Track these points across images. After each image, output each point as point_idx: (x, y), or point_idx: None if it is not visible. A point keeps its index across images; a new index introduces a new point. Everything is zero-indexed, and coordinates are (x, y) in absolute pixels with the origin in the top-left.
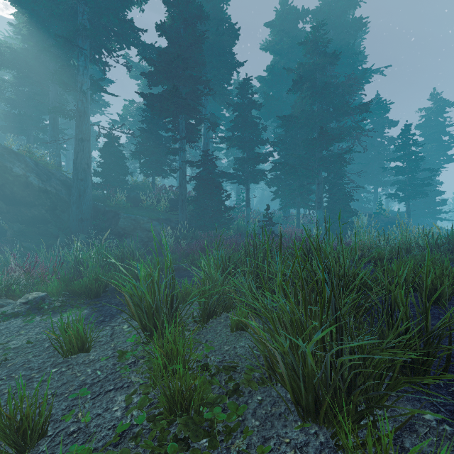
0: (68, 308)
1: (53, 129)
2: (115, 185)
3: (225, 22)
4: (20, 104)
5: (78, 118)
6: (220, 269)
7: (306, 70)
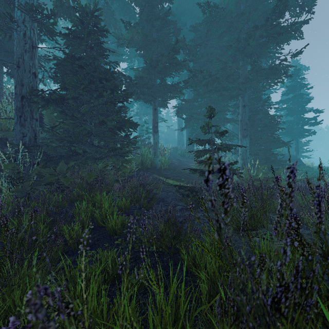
0: None
1: None
2: None
3: None
4: None
5: None
6: None
7: None
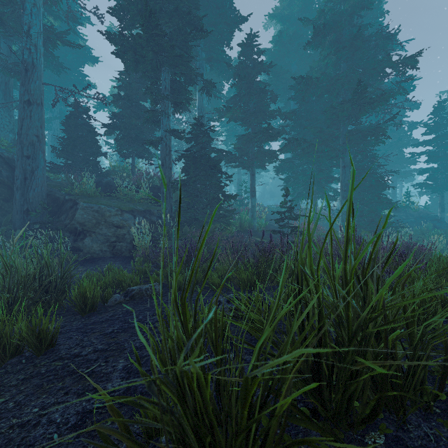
0: None
1: (5, 97)
2: (81, 167)
3: None
4: None
5: (23, 73)
6: None
7: (328, 21)
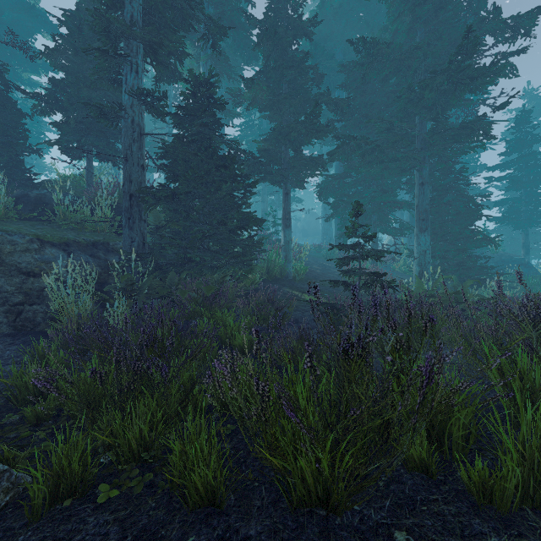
0: None
1: None
2: None
3: None
4: None
5: None
6: None
7: None
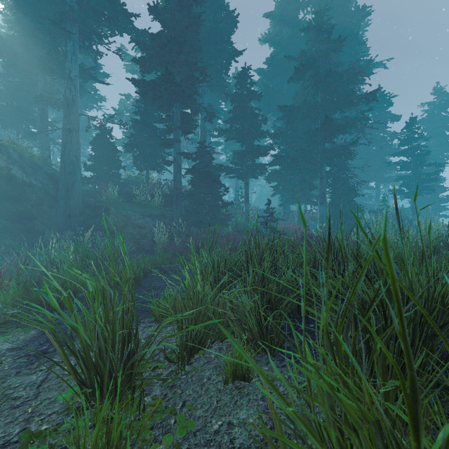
0: (10, 328)
1: (42, 121)
2: (107, 179)
3: (223, 10)
4: (9, 96)
5: (66, 107)
6: (211, 277)
7: (308, 58)
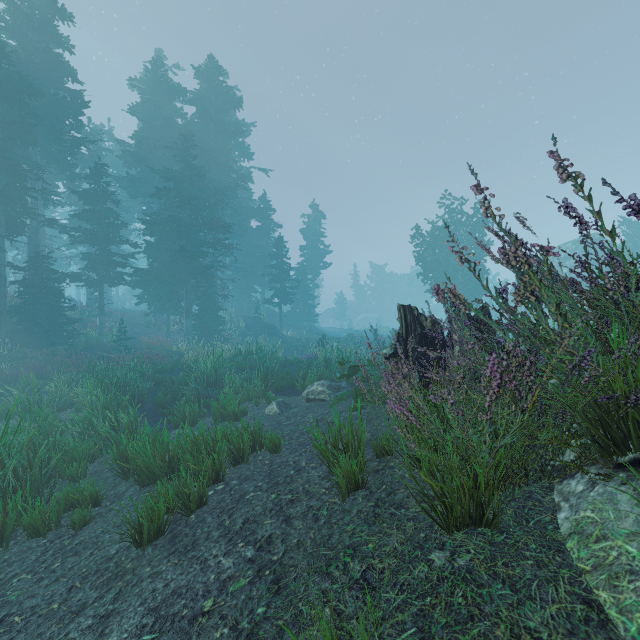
0: None
1: None
2: None
3: (67, 74)
4: None
5: None
6: (66, 386)
7: (173, 175)
